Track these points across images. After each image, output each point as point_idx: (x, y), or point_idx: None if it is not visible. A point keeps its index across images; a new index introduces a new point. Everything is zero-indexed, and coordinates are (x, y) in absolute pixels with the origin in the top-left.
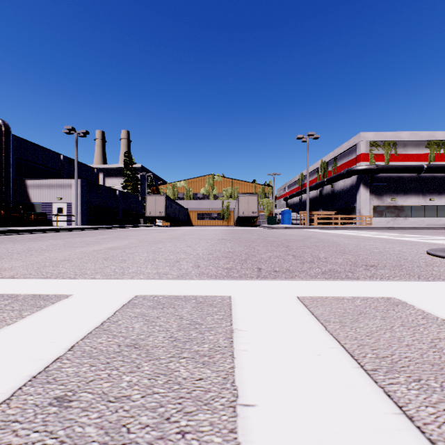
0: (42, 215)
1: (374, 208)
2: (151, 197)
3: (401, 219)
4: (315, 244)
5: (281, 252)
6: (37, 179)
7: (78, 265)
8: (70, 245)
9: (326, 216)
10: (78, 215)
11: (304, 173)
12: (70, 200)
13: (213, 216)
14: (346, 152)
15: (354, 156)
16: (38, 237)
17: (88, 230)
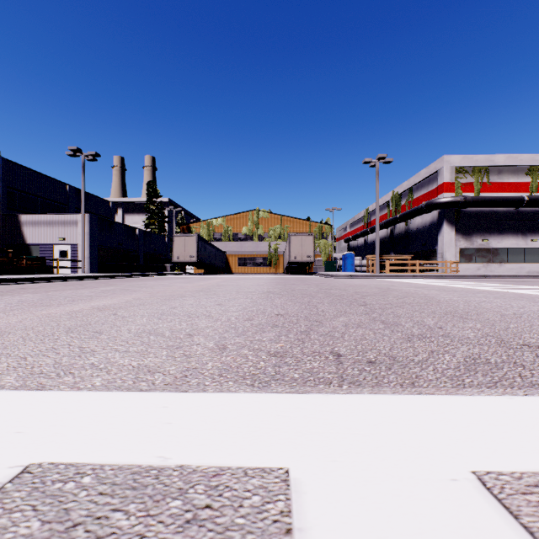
0: (37, 260)
1: (461, 252)
2: (179, 237)
3: (495, 265)
4: (403, 300)
5: (360, 314)
6: (33, 214)
7: (7, 345)
8: (45, 301)
9: (400, 261)
10: (85, 260)
11: (370, 208)
12: (76, 241)
13: (258, 262)
14: (425, 181)
15: (435, 186)
16: (17, 289)
17: (95, 279)
